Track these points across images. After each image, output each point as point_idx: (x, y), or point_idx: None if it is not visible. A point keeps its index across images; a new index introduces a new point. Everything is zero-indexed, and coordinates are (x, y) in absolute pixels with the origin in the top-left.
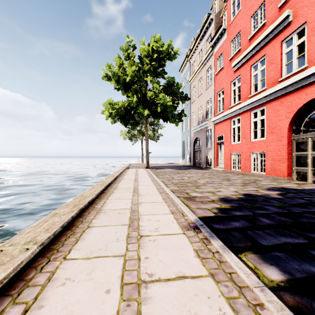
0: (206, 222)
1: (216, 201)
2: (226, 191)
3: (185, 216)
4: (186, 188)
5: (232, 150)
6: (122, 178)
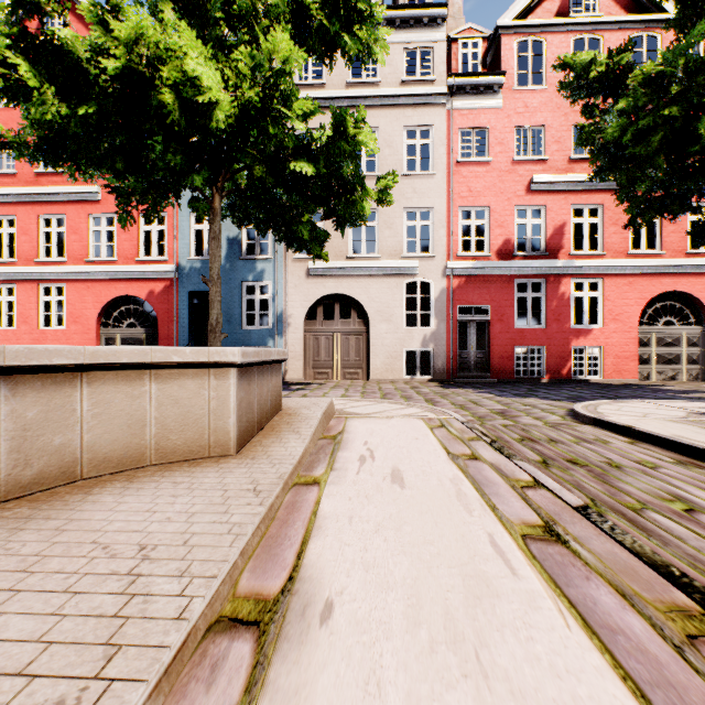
0: None
1: None
2: None
3: None
4: None
5: None
6: None
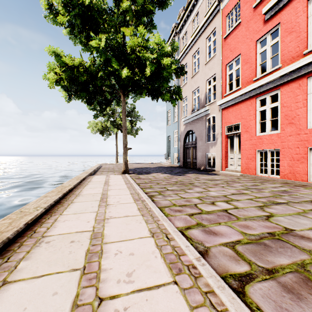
0: None
1: None
2: None
3: None
4: None
5: (259, 144)
6: (47, 230)
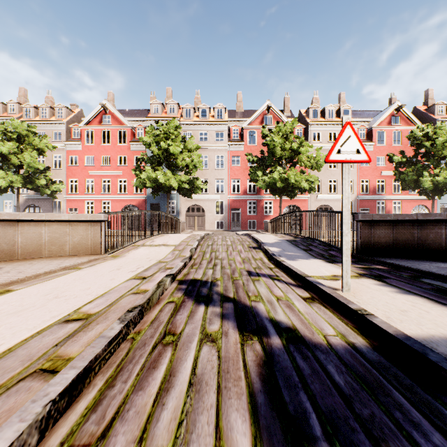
0: None
1: None
2: None
3: None
4: None
5: None
6: None
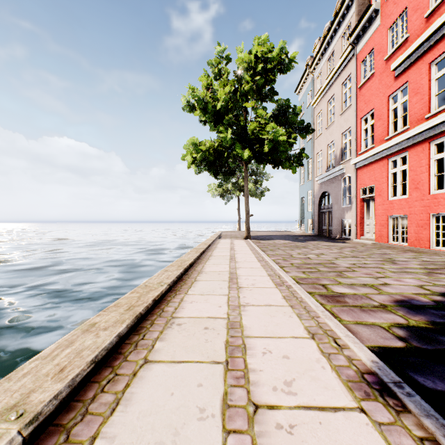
0: (395, 366)
1: (390, 306)
2: (400, 284)
3: (345, 349)
4: (320, 276)
5: (390, 210)
6: (211, 254)
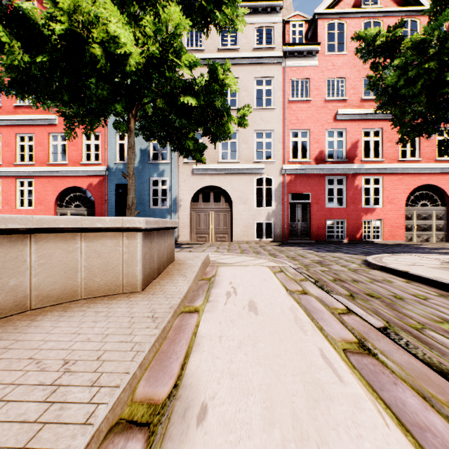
0: None
1: None
2: None
3: None
4: None
5: None
6: None
